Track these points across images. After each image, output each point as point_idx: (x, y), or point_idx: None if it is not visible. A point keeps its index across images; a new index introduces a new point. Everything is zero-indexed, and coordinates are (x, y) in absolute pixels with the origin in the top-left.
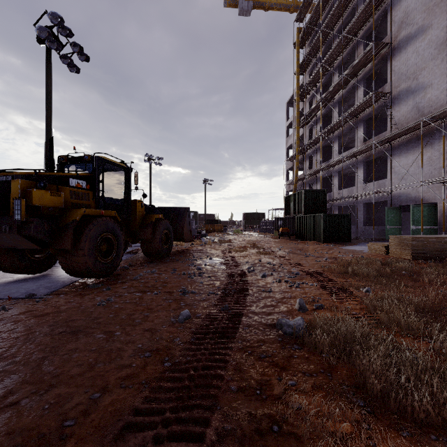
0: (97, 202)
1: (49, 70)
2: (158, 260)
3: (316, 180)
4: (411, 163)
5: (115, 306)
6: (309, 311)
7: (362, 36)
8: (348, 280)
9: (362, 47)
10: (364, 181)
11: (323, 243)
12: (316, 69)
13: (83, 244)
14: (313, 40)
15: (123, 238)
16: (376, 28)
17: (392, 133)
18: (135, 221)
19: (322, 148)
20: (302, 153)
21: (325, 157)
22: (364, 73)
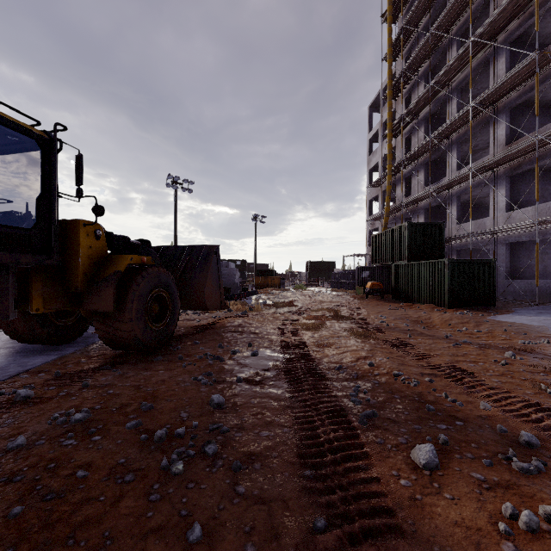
0: None
1: None
2: (139, 358)
3: (418, 211)
4: None
5: None
6: None
7: None
8: None
9: None
10: (506, 208)
11: (448, 308)
12: (421, 42)
13: None
14: (412, 6)
15: None
16: None
17: None
18: (75, 271)
19: (426, 164)
20: (394, 173)
21: (432, 177)
22: (508, 34)
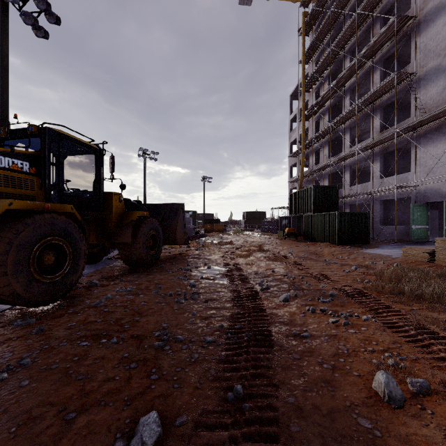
0: (48, 193)
1: (4, 29)
2: (142, 270)
3: (324, 176)
4: (442, 153)
5: (20, 385)
6: (411, 405)
7: (378, 14)
8: (413, 307)
9: (378, 26)
10: (381, 176)
11: (337, 245)
12: (325, 54)
13: (3, 256)
14: (320, 25)
15: (85, 244)
16: (394, 5)
17: (421, 118)
18: (110, 220)
19: (330, 141)
20: (307, 147)
21: (334, 151)
22: (382, 55)
